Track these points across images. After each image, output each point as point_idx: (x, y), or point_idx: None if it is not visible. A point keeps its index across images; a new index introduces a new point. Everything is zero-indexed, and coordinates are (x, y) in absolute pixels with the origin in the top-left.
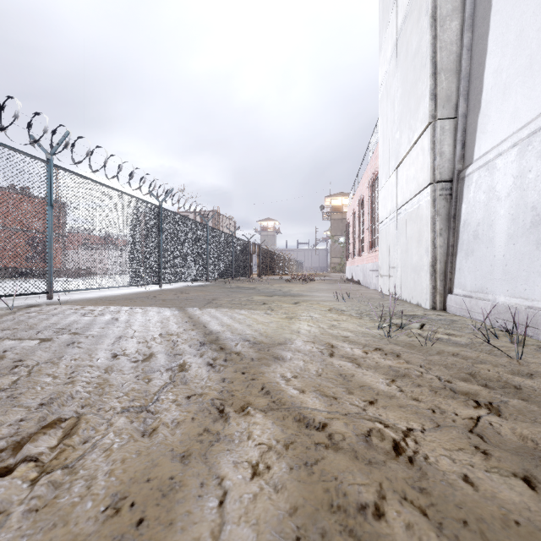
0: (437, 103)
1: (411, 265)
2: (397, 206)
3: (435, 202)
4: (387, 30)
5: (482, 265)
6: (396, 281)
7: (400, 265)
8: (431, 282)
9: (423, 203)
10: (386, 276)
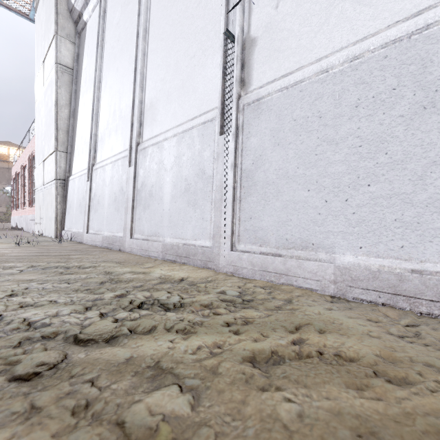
0: (58, 143)
1: (49, 217)
2: (44, 183)
3: (58, 188)
4: (39, 73)
5: (71, 218)
6: (43, 226)
7: (45, 217)
8: (56, 225)
9: (53, 187)
10: (39, 224)
